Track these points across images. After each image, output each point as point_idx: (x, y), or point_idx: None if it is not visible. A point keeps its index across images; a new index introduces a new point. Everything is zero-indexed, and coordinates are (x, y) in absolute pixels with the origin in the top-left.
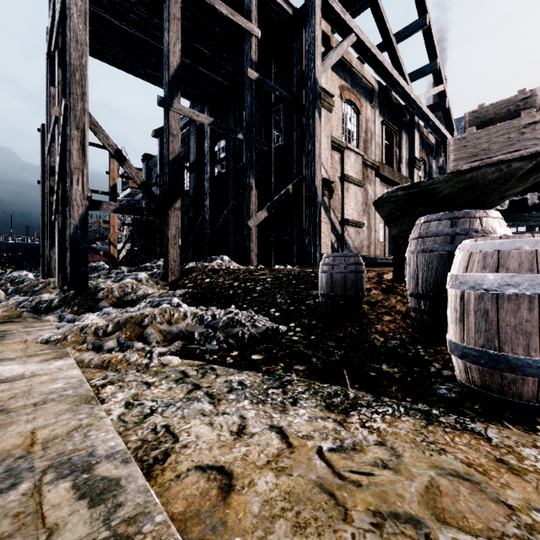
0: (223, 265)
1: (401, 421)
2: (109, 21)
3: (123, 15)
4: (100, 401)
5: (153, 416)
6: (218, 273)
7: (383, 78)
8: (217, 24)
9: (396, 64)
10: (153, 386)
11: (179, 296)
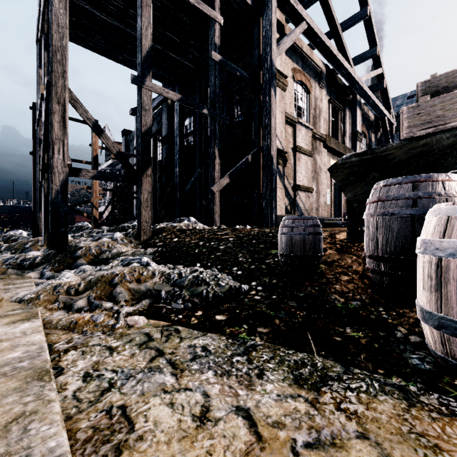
0: (190, 225)
1: (378, 401)
2: (91, 12)
3: (103, 7)
4: (59, 371)
5: (111, 392)
6: (186, 233)
7: (330, 62)
8: (185, 14)
9: (341, 49)
10: (116, 352)
11: (149, 254)
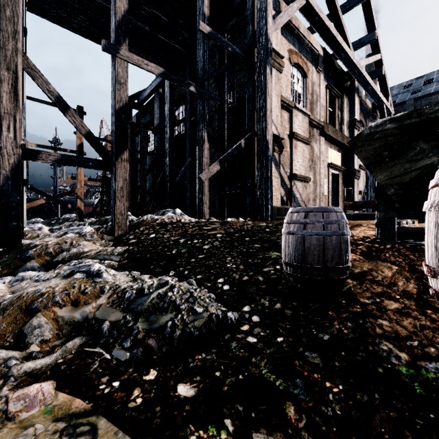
0: (174, 218)
1: None
2: None
3: None
4: None
5: None
6: (166, 228)
7: (328, 44)
8: None
9: (340, 31)
10: None
11: (117, 255)
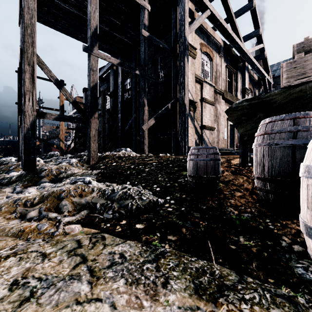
0: (126, 154)
1: None
2: (57, 3)
3: None
4: None
5: (29, 303)
6: (122, 159)
7: (227, 39)
8: (124, 4)
9: (234, 30)
10: (47, 259)
11: (94, 175)
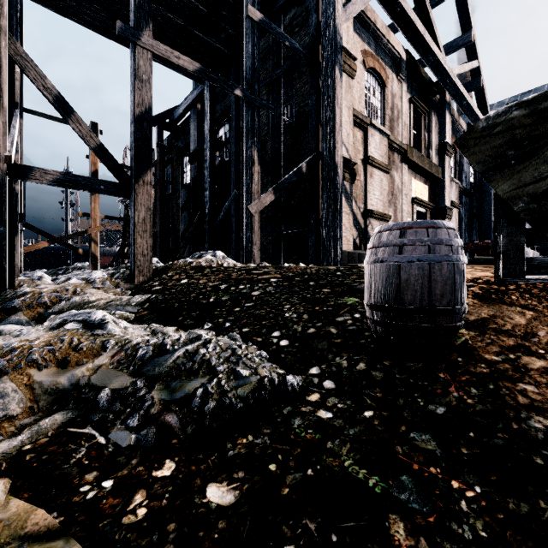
0: (213, 261)
1: None
2: None
3: None
4: None
5: None
6: (203, 272)
7: (413, 44)
8: None
9: (427, 28)
10: None
11: (135, 305)
